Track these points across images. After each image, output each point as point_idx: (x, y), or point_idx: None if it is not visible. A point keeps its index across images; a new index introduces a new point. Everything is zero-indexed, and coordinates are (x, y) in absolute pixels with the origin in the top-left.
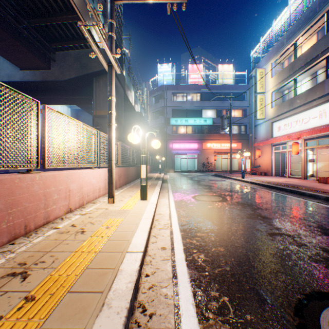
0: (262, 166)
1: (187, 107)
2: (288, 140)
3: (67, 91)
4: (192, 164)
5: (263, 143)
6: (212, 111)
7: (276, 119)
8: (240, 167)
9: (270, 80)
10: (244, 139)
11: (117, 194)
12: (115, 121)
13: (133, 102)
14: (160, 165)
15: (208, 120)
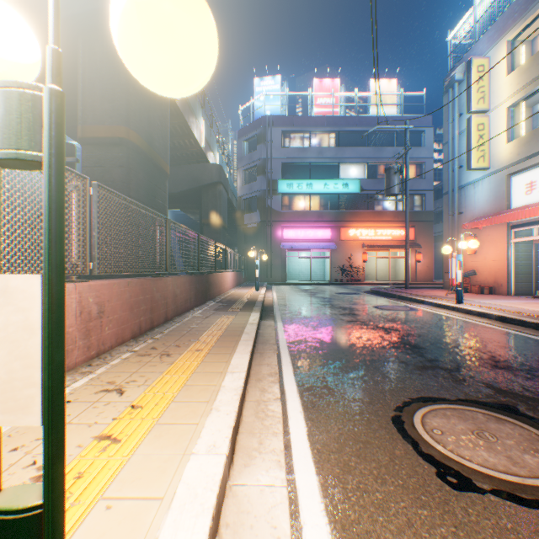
0: (482, 273)
1: (311, 158)
2: None
3: None
4: (319, 268)
5: (491, 220)
6: (359, 168)
7: (523, 164)
8: (413, 274)
9: (504, 81)
10: (420, 221)
11: None
12: (141, 157)
13: (202, 140)
14: (258, 270)
15: (351, 184)
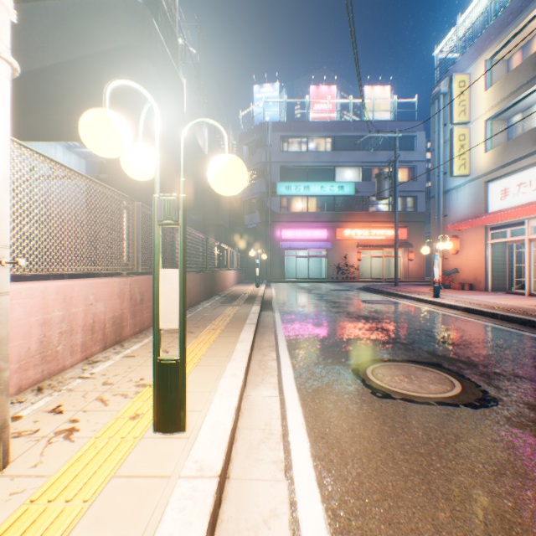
0: (464, 271)
1: (309, 162)
2: (529, 216)
3: (48, 104)
4: (316, 267)
5: (470, 223)
6: (354, 171)
7: (498, 173)
8: (406, 273)
9: (482, 96)
10: (412, 222)
11: (100, 373)
12: None
13: (206, 147)
14: (258, 269)
15: (346, 187)
